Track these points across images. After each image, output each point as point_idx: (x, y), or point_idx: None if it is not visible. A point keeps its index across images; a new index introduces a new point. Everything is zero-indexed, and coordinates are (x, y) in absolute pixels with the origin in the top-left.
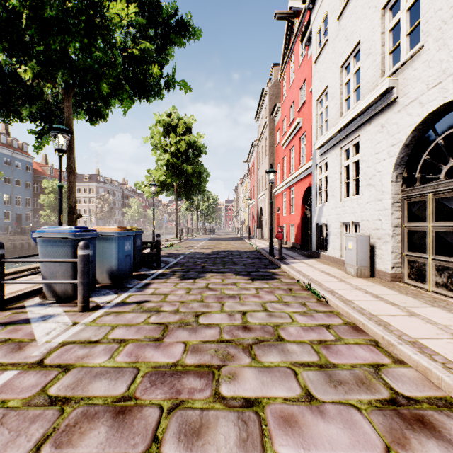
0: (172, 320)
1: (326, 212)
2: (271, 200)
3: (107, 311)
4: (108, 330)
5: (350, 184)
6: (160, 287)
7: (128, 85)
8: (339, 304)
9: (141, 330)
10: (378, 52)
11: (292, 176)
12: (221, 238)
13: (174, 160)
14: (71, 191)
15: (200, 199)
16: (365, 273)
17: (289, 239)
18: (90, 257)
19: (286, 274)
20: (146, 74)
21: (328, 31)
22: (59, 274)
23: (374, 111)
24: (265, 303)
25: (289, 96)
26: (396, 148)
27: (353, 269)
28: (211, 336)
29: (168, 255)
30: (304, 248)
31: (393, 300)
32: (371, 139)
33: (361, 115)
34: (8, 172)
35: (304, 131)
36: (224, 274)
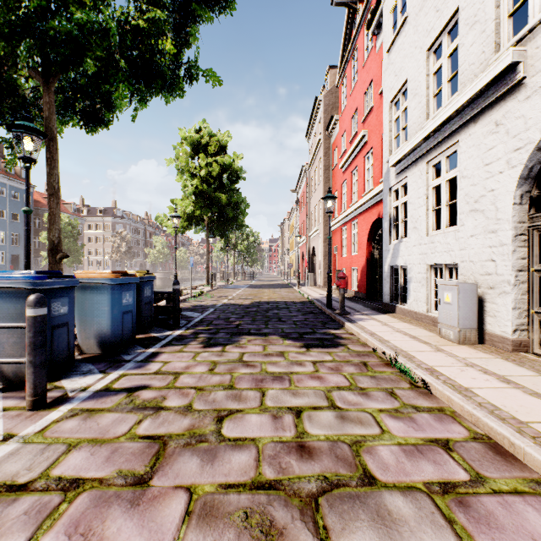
0: (176, 429)
1: (405, 251)
2: (329, 236)
3: (74, 409)
4: (58, 456)
5: (442, 211)
6: (171, 359)
7: (126, 64)
8: (453, 396)
9: (117, 454)
10: (490, 16)
11: (355, 206)
12: (263, 284)
13: (204, 187)
14: (52, 221)
15: (238, 236)
16: (471, 338)
17: (350, 287)
18: (63, 316)
19: (353, 337)
20: (154, 50)
21: (408, 5)
22: (9, 345)
23: (484, 103)
24: (330, 391)
25: (350, 104)
26: (523, 154)
27: (453, 331)
28: (240, 471)
29: (194, 308)
30: (371, 298)
31: (536, 388)
32: (478, 144)
33: (461, 112)
34: (3, 203)
35: (371, 146)
36: (266, 338)
